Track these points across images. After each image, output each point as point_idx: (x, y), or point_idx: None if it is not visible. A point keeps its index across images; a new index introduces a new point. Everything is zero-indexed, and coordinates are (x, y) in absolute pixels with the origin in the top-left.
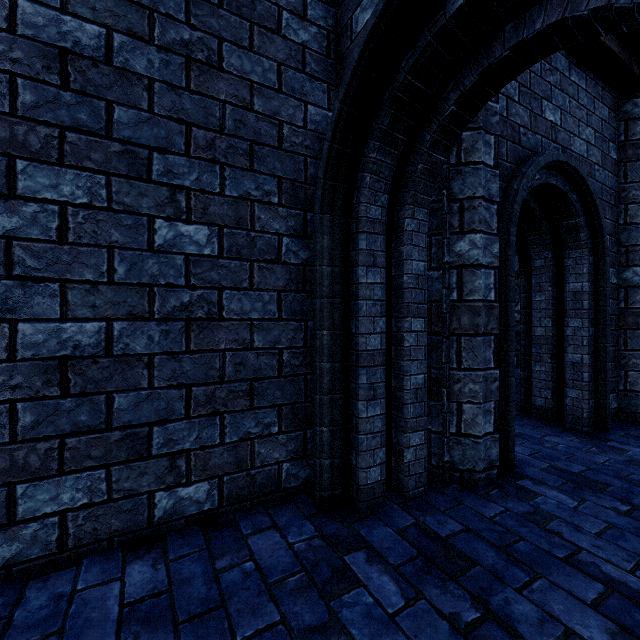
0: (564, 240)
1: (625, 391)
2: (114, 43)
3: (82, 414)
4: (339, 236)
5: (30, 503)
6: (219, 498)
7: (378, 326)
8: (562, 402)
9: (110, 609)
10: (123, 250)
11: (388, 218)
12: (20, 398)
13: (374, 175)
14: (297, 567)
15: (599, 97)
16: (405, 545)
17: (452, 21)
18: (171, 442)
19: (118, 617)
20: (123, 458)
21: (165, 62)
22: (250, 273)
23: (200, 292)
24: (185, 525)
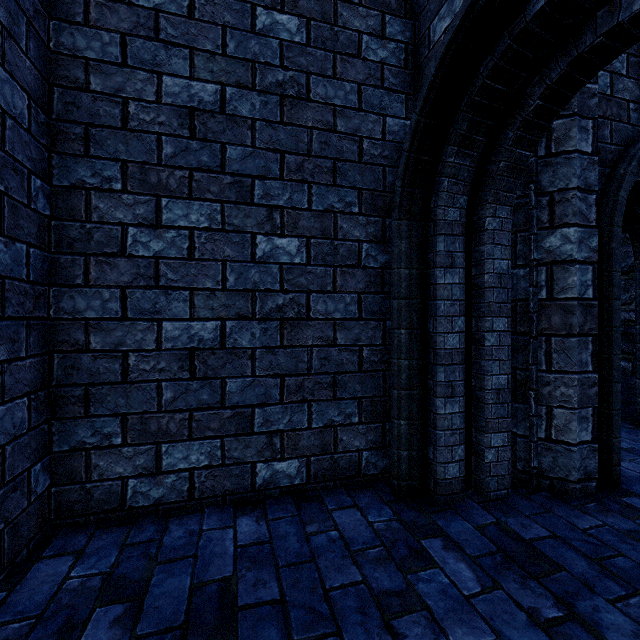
0: None
1: None
2: (226, 96)
3: (204, 394)
4: (416, 240)
5: (170, 459)
6: (307, 475)
7: (456, 325)
8: None
9: (228, 547)
10: (233, 263)
11: (467, 218)
12: (164, 379)
13: (452, 178)
14: (376, 542)
15: None
16: (484, 540)
17: (533, 22)
18: (269, 422)
19: (234, 554)
20: (233, 432)
21: (264, 103)
22: (333, 277)
23: (291, 295)
24: (279, 494)
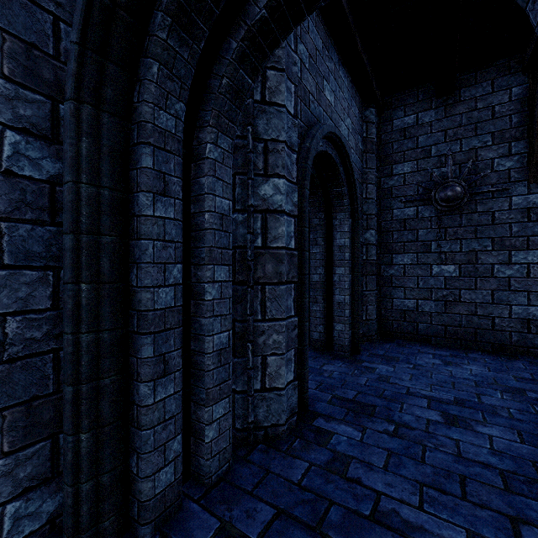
0: (333, 204)
1: (366, 321)
2: None
3: None
4: (110, 143)
5: None
6: None
7: (171, 276)
8: (331, 334)
9: None
10: None
11: (186, 139)
12: None
13: (164, 67)
14: None
15: (354, 98)
16: None
17: None
18: None
19: None
20: None
21: None
22: None
23: None
24: None
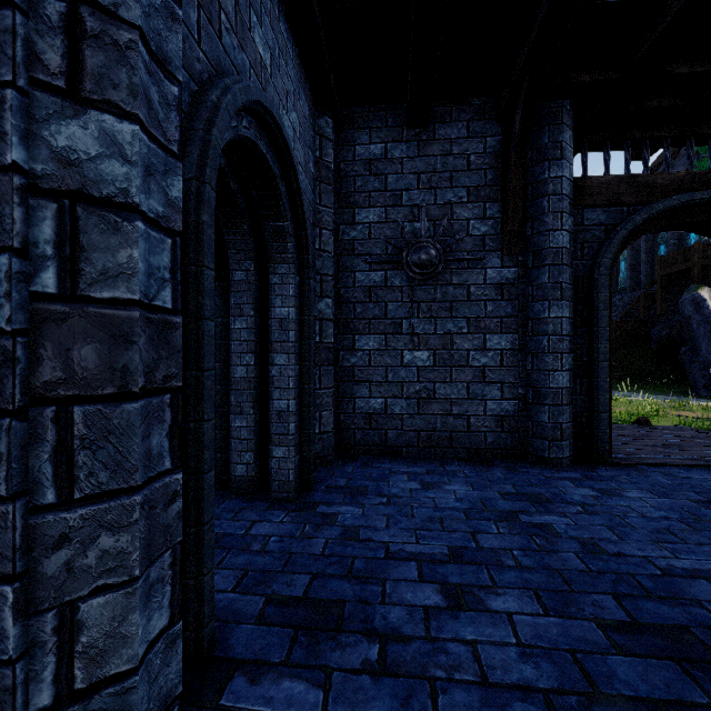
0: (270, 248)
1: (320, 434)
2: None
3: None
4: None
5: None
6: None
7: None
8: (266, 464)
9: None
10: None
11: None
12: None
13: None
14: None
15: (303, 86)
16: None
17: None
18: None
19: None
20: None
21: None
22: None
23: None
24: None
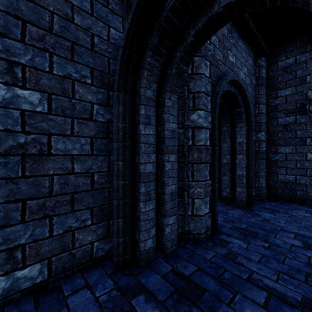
0: (235, 118)
1: (258, 187)
2: None
3: None
4: (129, 106)
5: None
6: (48, 272)
7: (151, 159)
8: (234, 193)
9: None
10: None
11: (156, 98)
12: None
13: (149, 72)
14: None
15: (249, 54)
16: (167, 285)
17: None
18: (9, 240)
19: None
20: None
21: None
22: (71, 125)
23: (33, 136)
24: (21, 296)
